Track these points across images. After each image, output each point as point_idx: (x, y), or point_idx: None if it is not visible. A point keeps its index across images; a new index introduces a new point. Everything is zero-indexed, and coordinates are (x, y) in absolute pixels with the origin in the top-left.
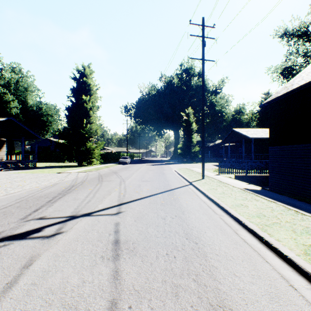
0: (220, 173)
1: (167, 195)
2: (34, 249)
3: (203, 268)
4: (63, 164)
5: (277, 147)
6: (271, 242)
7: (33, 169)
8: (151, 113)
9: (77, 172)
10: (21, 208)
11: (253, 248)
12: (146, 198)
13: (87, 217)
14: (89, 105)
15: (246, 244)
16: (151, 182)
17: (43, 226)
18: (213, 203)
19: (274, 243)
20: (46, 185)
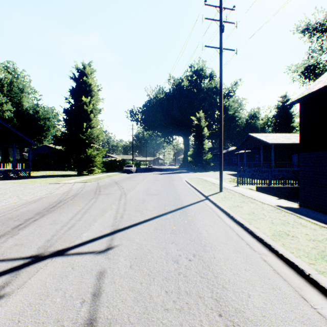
0: (239, 184)
1: (179, 215)
2: None
3: None
4: (62, 172)
5: (311, 153)
6: None
7: (25, 179)
8: (159, 118)
9: (72, 182)
10: None
11: None
12: (151, 220)
13: (58, 258)
14: (89, 107)
15: None
16: (158, 196)
17: None
18: (243, 229)
19: None
20: (28, 200)
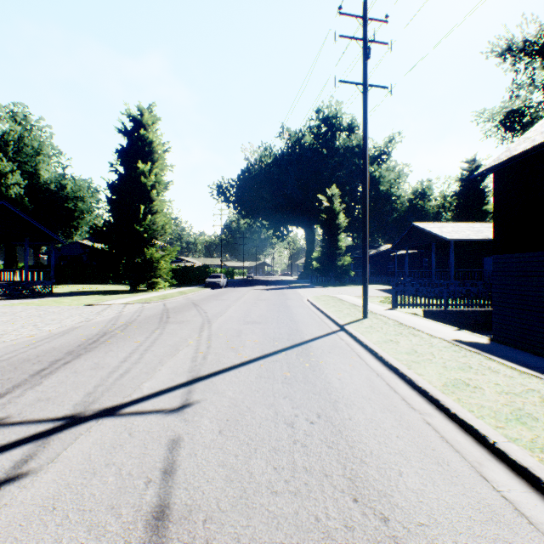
0: (395, 306)
1: (296, 355)
2: None
3: None
4: (105, 287)
5: (511, 256)
6: None
7: (44, 297)
8: (265, 196)
9: (123, 303)
10: None
11: None
12: (251, 363)
13: (107, 420)
14: (150, 179)
15: (527, 523)
16: (264, 326)
17: None
18: (397, 377)
19: None
20: (52, 332)
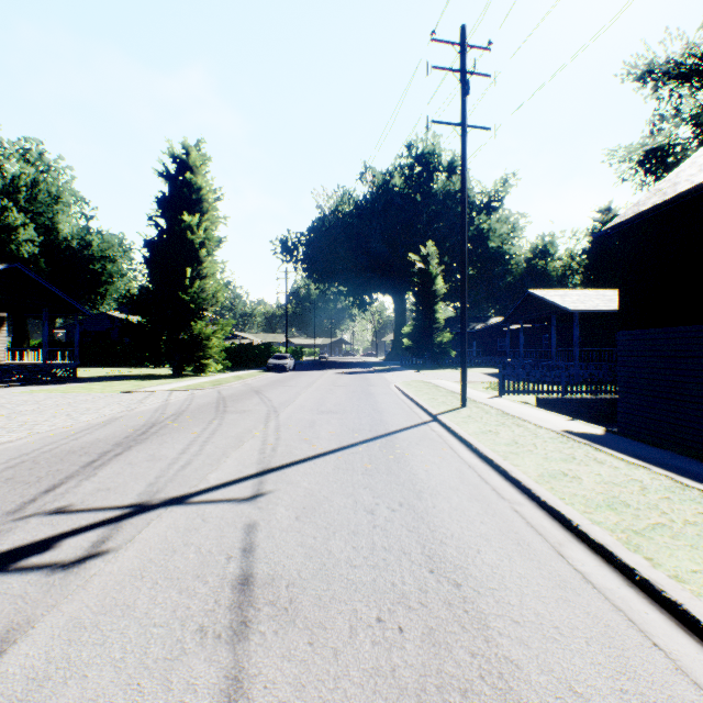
0: (502, 394)
1: (379, 447)
2: (21, 605)
3: (481, 669)
4: (141, 370)
5: (639, 332)
6: (659, 584)
7: (68, 383)
8: (343, 255)
9: (168, 390)
10: (16, 482)
11: (611, 599)
12: (328, 455)
13: (177, 508)
14: (198, 235)
15: (591, 587)
16: (341, 416)
17: (61, 533)
18: (491, 469)
19: (668, 588)
20: (91, 422)
